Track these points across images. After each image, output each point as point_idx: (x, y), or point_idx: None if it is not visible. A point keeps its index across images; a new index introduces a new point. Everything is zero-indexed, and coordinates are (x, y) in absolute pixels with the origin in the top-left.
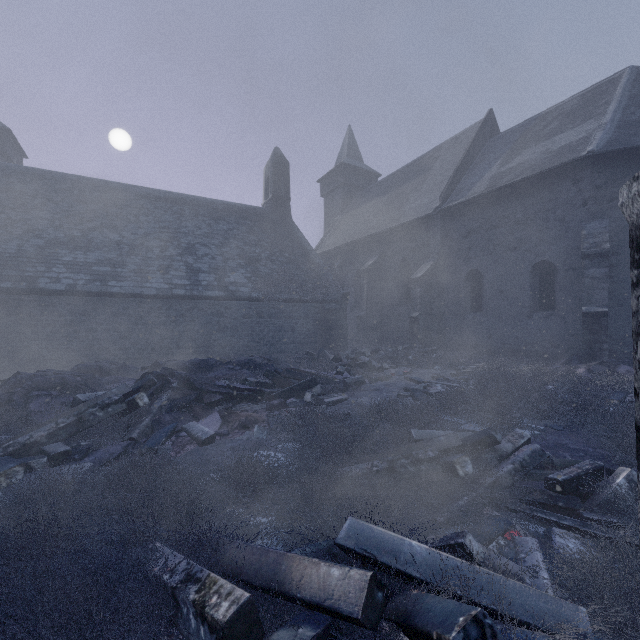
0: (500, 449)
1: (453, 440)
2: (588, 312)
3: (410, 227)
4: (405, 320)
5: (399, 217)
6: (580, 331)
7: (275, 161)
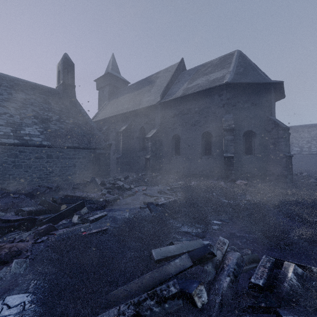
0: (214, 258)
1: (186, 261)
2: (226, 156)
3: (145, 110)
4: (142, 159)
5: (139, 104)
6: (222, 165)
7: (64, 61)
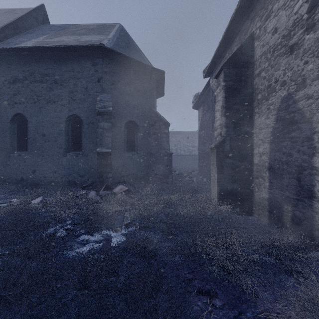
0: None
1: None
2: (100, 152)
3: None
4: None
5: None
6: (96, 165)
7: None
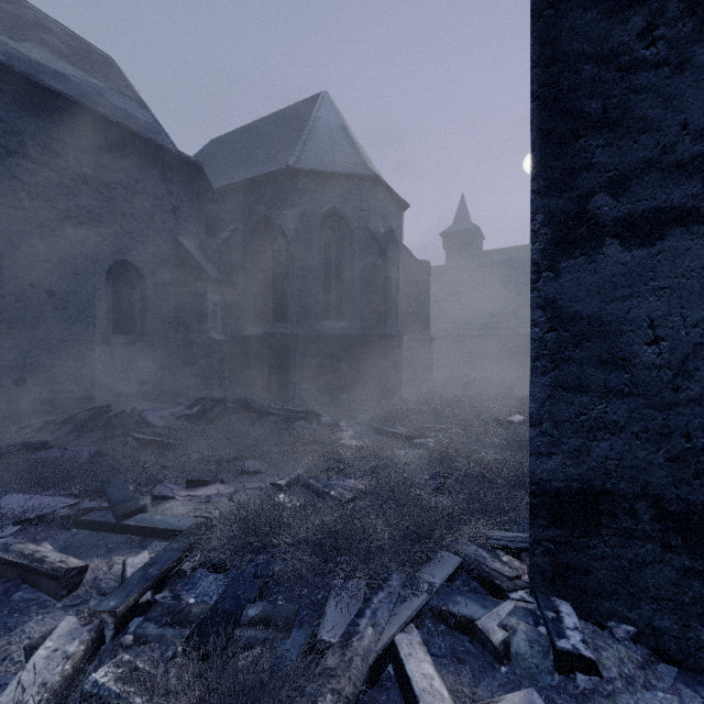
0: None
1: None
2: None
3: None
4: None
5: None
6: None
7: None
